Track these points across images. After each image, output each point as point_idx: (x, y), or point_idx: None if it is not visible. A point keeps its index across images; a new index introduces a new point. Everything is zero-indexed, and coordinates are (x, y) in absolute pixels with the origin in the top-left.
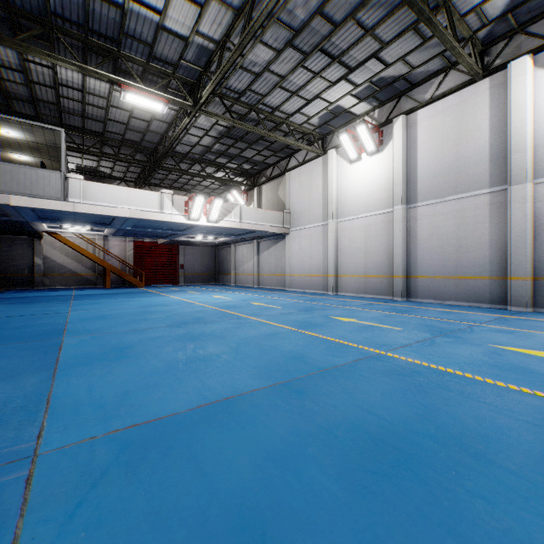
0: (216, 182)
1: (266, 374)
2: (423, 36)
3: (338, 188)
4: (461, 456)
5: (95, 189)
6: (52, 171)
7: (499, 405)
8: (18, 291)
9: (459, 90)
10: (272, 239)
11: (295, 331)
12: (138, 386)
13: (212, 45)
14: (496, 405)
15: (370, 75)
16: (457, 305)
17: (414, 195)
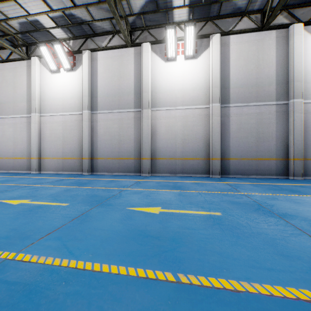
0: None
1: None
2: None
3: (41, 89)
4: None
5: None
6: None
7: None
8: None
9: (120, 48)
10: None
11: None
12: None
13: None
14: None
15: (62, 6)
16: (119, 175)
17: (96, 106)
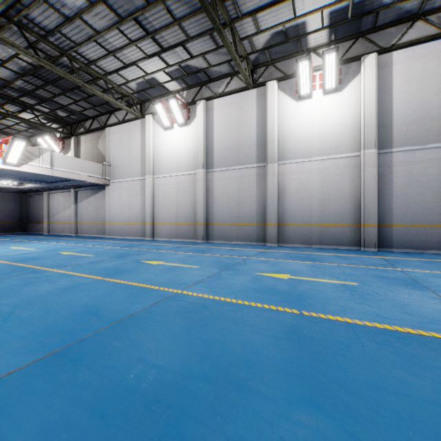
0: (22, 123)
1: (39, 343)
2: (217, 43)
3: (155, 149)
4: (227, 393)
5: None
6: None
7: (258, 326)
8: None
9: (239, 92)
10: (91, 189)
11: (100, 280)
12: None
13: None
14: (256, 326)
15: (179, 59)
16: (238, 244)
17: (211, 163)
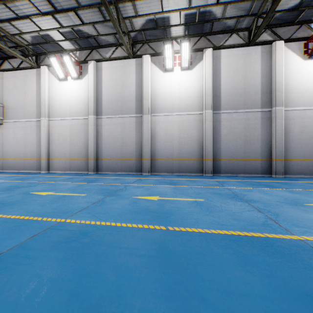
0: None
1: None
2: (104, 16)
3: (50, 95)
4: None
5: None
6: None
7: (132, 246)
8: None
9: (123, 59)
10: None
11: None
12: None
13: None
14: (131, 247)
15: (72, 23)
16: (122, 174)
17: (100, 111)
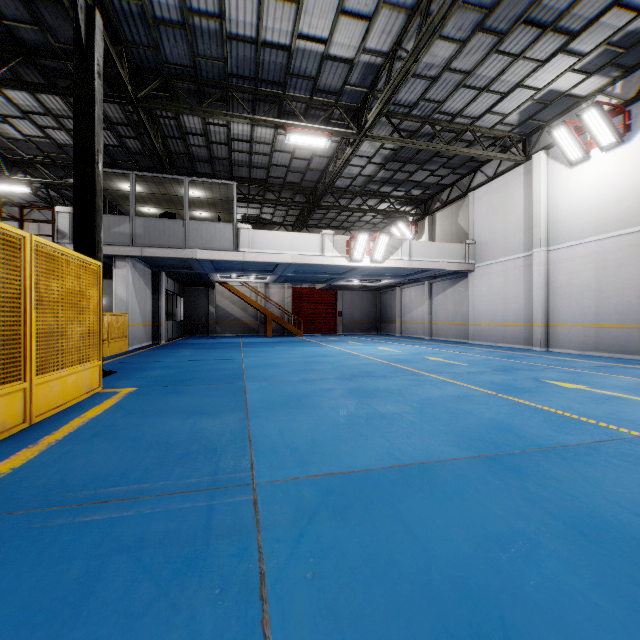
0: (378, 215)
1: (465, 443)
2: None
3: (550, 204)
4: None
5: (261, 237)
6: (226, 224)
7: None
8: (197, 337)
9: None
10: (449, 278)
11: (493, 395)
12: (324, 436)
13: (379, 59)
14: None
15: (606, 34)
16: None
17: None
